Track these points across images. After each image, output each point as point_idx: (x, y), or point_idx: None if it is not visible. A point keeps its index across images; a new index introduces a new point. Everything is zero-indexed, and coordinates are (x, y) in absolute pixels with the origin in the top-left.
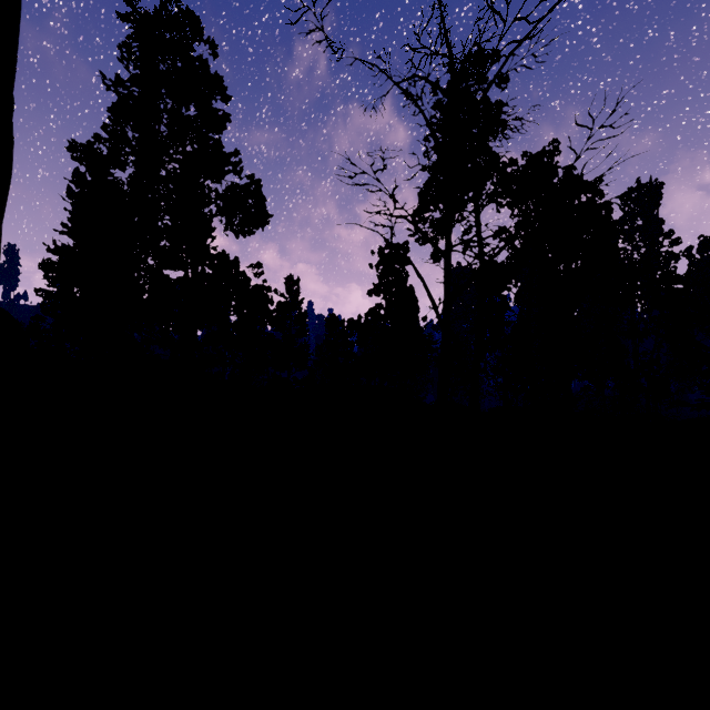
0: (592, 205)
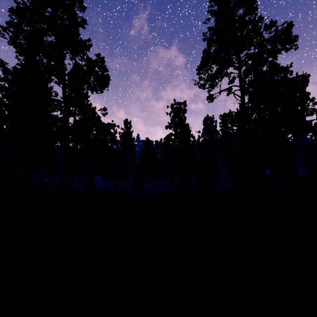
0: (286, 79)
